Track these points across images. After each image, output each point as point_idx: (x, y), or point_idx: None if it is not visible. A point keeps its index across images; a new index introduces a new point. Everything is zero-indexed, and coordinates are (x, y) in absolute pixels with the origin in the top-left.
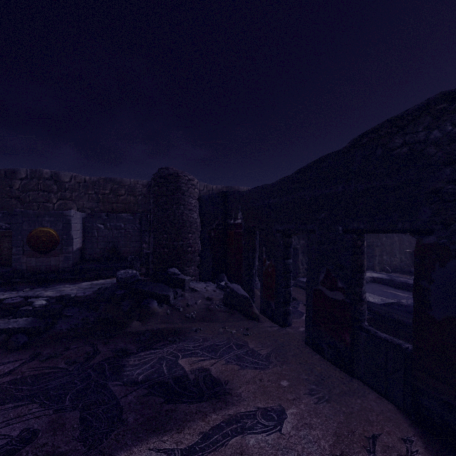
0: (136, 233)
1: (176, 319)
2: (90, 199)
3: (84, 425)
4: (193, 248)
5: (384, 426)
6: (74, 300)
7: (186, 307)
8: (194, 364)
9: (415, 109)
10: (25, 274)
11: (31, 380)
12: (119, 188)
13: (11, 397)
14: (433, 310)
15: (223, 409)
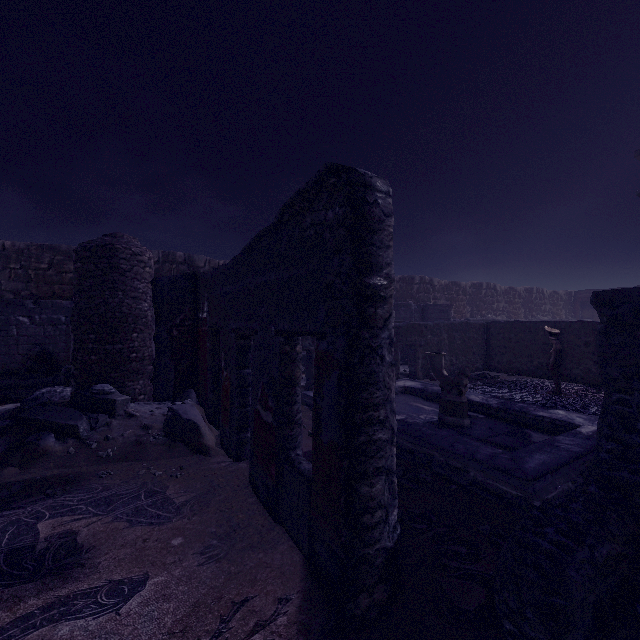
0: None
1: (81, 460)
2: (12, 276)
3: None
4: (140, 353)
5: (268, 585)
6: None
7: (103, 441)
8: (61, 526)
9: (314, 181)
10: None
11: None
12: (65, 261)
13: None
14: (324, 433)
15: (55, 589)
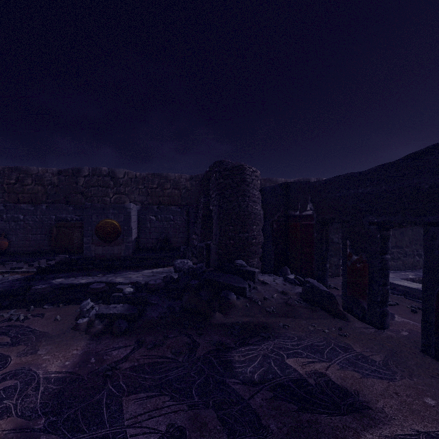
0: (183, 224)
1: (257, 313)
2: (140, 193)
3: (226, 427)
4: (257, 240)
5: None
6: (147, 287)
7: (264, 301)
8: (305, 366)
9: None
10: (95, 261)
11: (149, 368)
12: (165, 182)
13: (139, 385)
14: None
15: (374, 427)
